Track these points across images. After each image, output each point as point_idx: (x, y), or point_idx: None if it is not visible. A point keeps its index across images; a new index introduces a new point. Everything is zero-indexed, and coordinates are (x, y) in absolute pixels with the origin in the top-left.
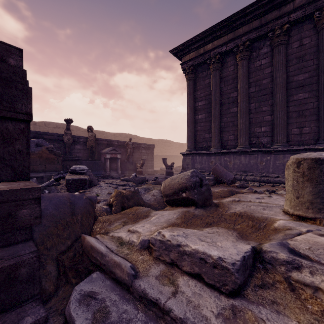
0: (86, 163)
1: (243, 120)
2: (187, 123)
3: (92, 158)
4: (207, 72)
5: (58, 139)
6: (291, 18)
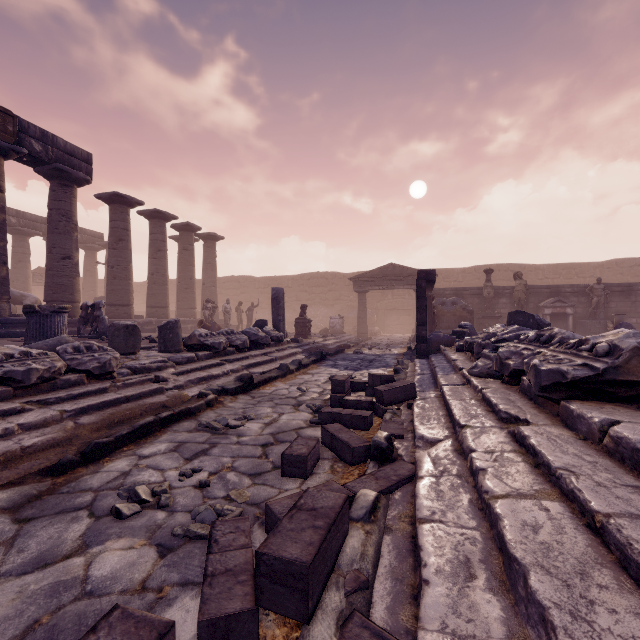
0: None
1: None
2: None
3: None
4: None
5: (478, 293)
6: None
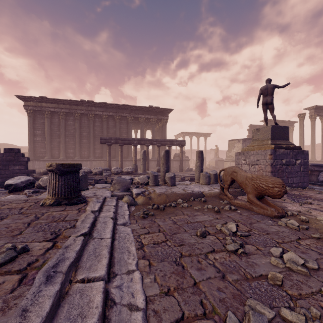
0: None
1: (63, 146)
2: (29, 142)
3: None
4: (43, 116)
5: None
6: (81, 112)
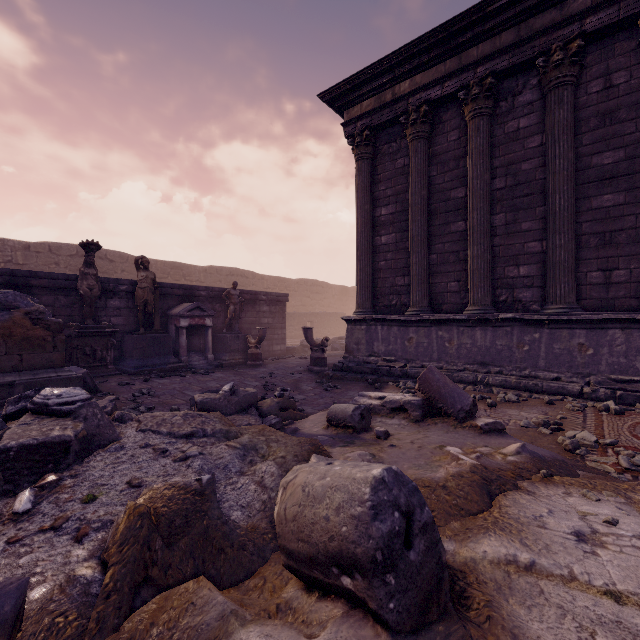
0: (132, 339)
1: (480, 249)
2: (357, 253)
3: (148, 328)
4: (400, 142)
5: (68, 287)
6: (587, 27)
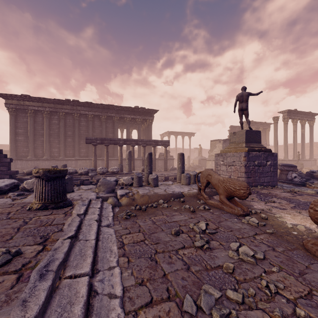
0: None
1: (47, 145)
2: (10, 141)
3: None
4: (25, 114)
5: None
6: (66, 111)
